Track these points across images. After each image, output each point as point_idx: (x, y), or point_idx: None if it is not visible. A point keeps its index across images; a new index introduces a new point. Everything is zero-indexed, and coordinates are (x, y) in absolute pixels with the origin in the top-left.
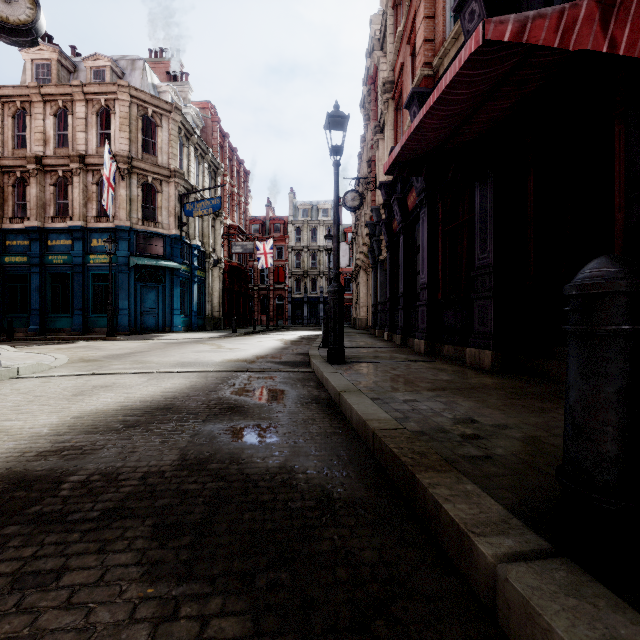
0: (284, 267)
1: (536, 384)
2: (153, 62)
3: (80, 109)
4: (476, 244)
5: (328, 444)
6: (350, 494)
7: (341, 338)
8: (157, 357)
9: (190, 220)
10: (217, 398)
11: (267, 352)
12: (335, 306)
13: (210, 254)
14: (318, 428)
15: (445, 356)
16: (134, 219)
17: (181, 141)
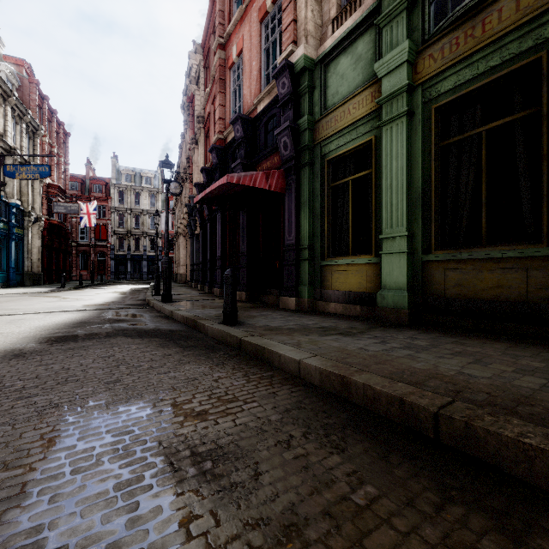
0: (106, 226)
1: (257, 304)
2: None
3: None
4: (241, 240)
5: (170, 324)
6: (179, 330)
7: (170, 288)
8: (19, 306)
9: (7, 179)
10: (106, 318)
11: (112, 300)
12: (166, 270)
13: (30, 212)
14: (164, 322)
15: None
16: None
17: None
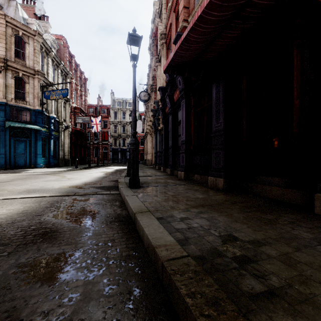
0: (108, 132)
1: (251, 199)
2: (25, 6)
3: None
4: (213, 118)
5: (122, 274)
6: None
7: (137, 172)
8: (13, 186)
9: (49, 102)
10: (38, 223)
11: (93, 180)
12: (133, 152)
13: (62, 122)
14: (115, 251)
15: (195, 181)
16: (9, 98)
17: (42, 54)
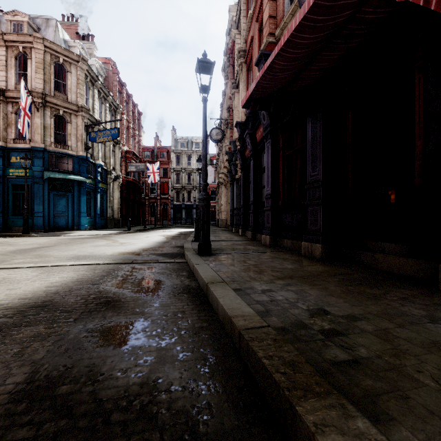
0: (168, 183)
1: (357, 270)
2: (65, 24)
3: (1, 53)
4: (309, 165)
5: (195, 343)
6: (218, 424)
7: (208, 235)
8: (58, 251)
9: (94, 145)
10: (97, 292)
11: (152, 245)
12: (204, 210)
13: (111, 171)
14: (187, 322)
15: (284, 247)
16: (47, 142)
17: (87, 85)
